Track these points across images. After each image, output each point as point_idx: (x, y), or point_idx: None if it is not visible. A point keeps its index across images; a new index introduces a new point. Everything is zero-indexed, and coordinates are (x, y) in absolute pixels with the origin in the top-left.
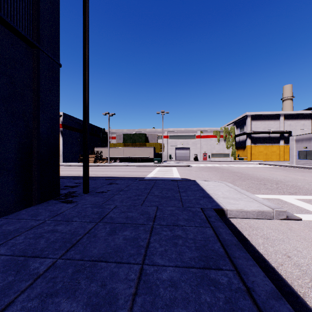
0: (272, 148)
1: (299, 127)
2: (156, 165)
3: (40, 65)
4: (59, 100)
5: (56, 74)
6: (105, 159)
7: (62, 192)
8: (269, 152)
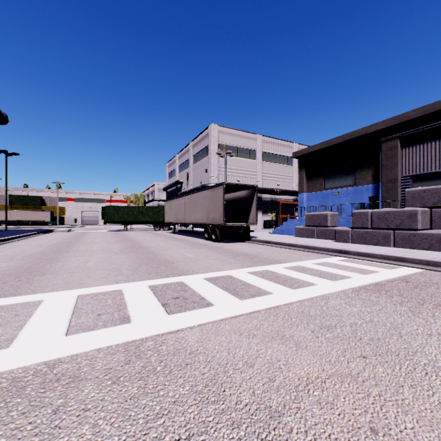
0: None
1: None
2: (49, 226)
3: None
4: None
5: None
6: None
7: None
8: None
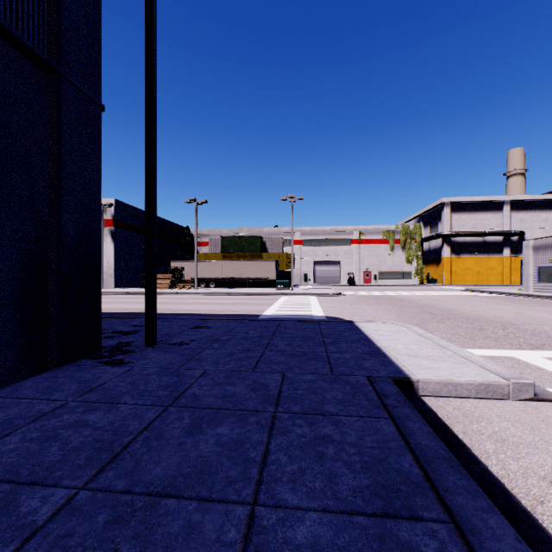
0: (489, 262)
1: (538, 225)
2: (280, 292)
3: (62, 105)
4: (99, 172)
5: (95, 124)
6: (189, 281)
7: (107, 344)
8: (484, 270)
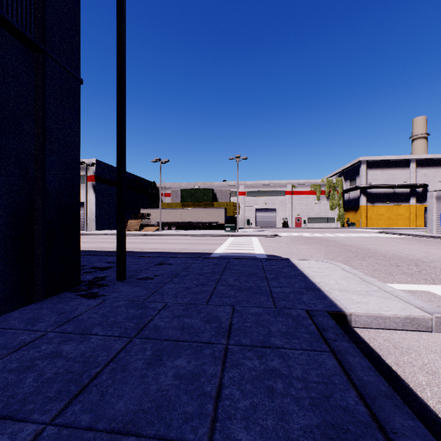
0: (399, 209)
1: (439, 179)
2: (228, 233)
3: (46, 78)
4: (79, 135)
5: (74, 94)
6: (155, 225)
7: (85, 278)
8: (394, 216)
